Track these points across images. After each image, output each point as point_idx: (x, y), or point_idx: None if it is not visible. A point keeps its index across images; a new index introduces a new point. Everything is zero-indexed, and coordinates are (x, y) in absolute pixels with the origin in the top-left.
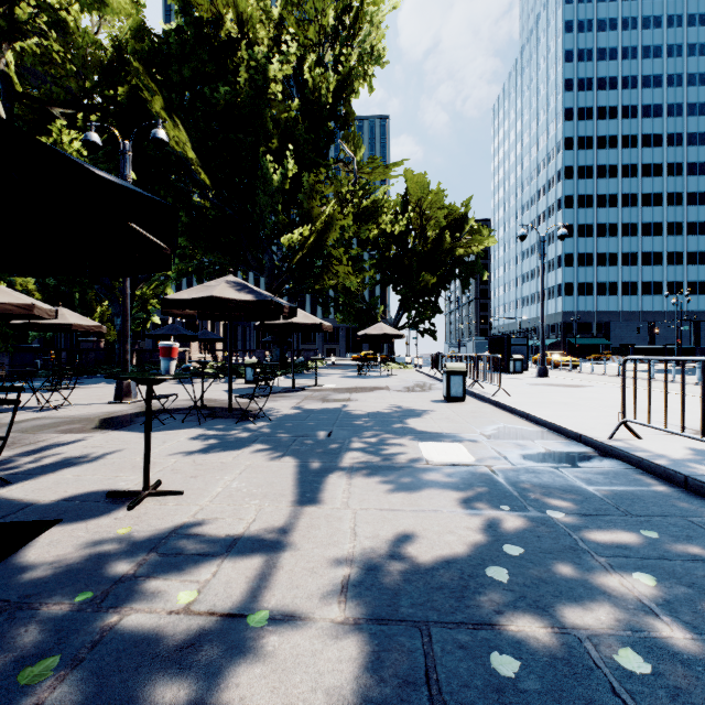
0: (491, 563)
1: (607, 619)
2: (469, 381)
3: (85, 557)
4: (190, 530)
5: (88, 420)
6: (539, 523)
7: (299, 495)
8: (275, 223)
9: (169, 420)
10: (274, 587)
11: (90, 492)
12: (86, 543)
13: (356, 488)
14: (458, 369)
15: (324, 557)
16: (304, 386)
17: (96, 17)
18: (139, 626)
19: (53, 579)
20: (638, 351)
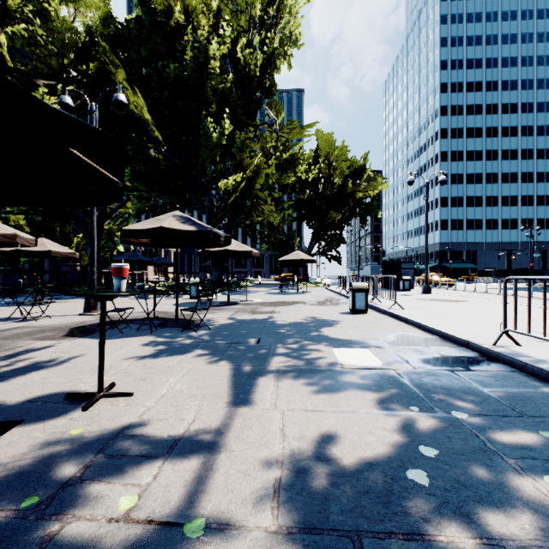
0: (411, 465)
1: (532, 528)
2: (369, 297)
3: (38, 459)
4: (135, 431)
5: (60, 329)
6: (447, 424)
7: (233, 396)
8: (214, 171)
9: (126, 329)
10: (210, 491)
11: (52, 394)
12: (41, 444)
13: (282, 390)
14: (362, 287)
15: (256, 459)
16: (237, 300)
17: (72, 9)
18: (78, 536)
19: (4, 483)
20: (499, 273)
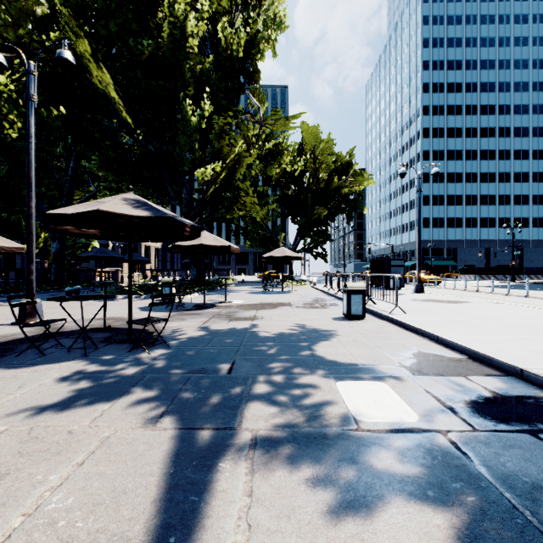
0: None
1: None
2: None
3: None
4: None
5: None
6: None
7: (155, 539)
8: (192, 160)
9: (56, 347)
10: None
11: None
12: None
13: (260, 508)
14: (358, 288)
15: None
16: (215, 302)
17: None
18: None
19: None
20: (480, 271)
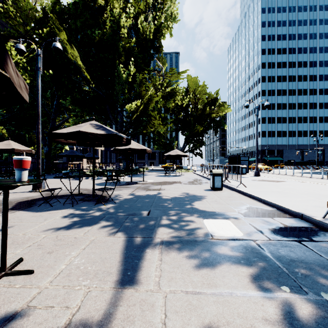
0: None
1: None
2: None
3: None
4: (14, 327)
5: (9, 203)
6: (324, 312)
7: (122, 273)
8: (123, 99)
9: (56, 203)
10: None
11: None
12: None
13: (165, 264)
14: (219, 173)
15: None
16: (137, 181)
17: None
18: None
19: None
20: (297, 163)
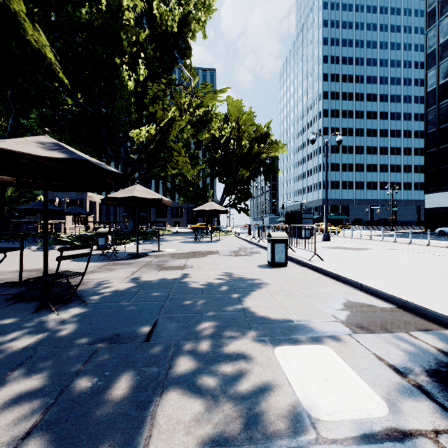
0: None
1: None
2: None
3: None
4: None
5: None
6: None
7: None
8: (128, 121)
9: None
10: None
11: None
12: None
13: None
14: (281, 238)
15: None
16: (148, 251)
17: None
18: None
19: None
20: (367, 223)
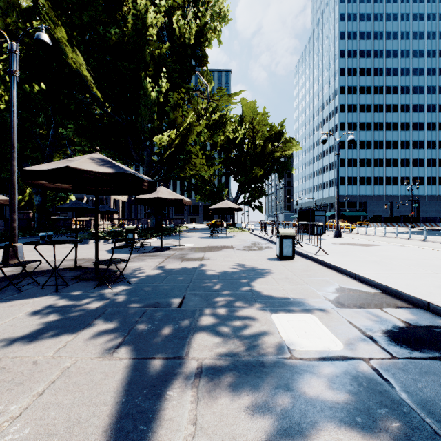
0: None
1: None
2: None
3: None
4: None
5: None
6: None
7: None
8: (151, 128)
9: (32, 284)
10: None
11: None
12: None
13: (203, 436)
14: (289, 234)
15: None
16: (170, 245)
17: None
18: None
19: None
20: (385, 220)
